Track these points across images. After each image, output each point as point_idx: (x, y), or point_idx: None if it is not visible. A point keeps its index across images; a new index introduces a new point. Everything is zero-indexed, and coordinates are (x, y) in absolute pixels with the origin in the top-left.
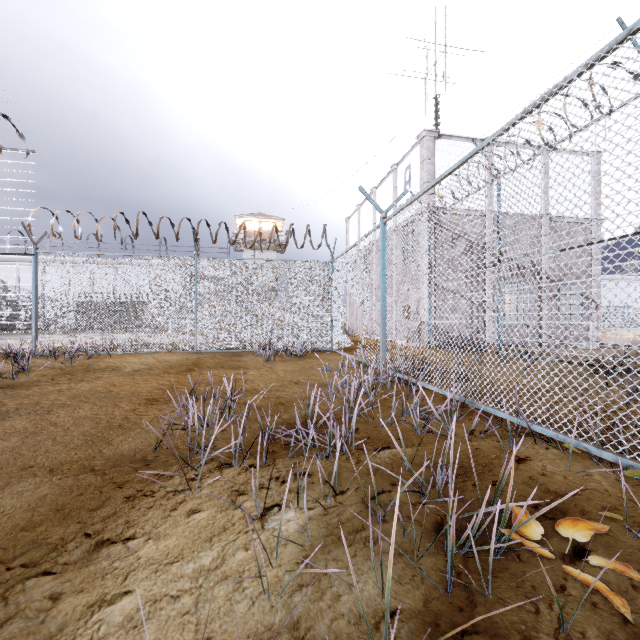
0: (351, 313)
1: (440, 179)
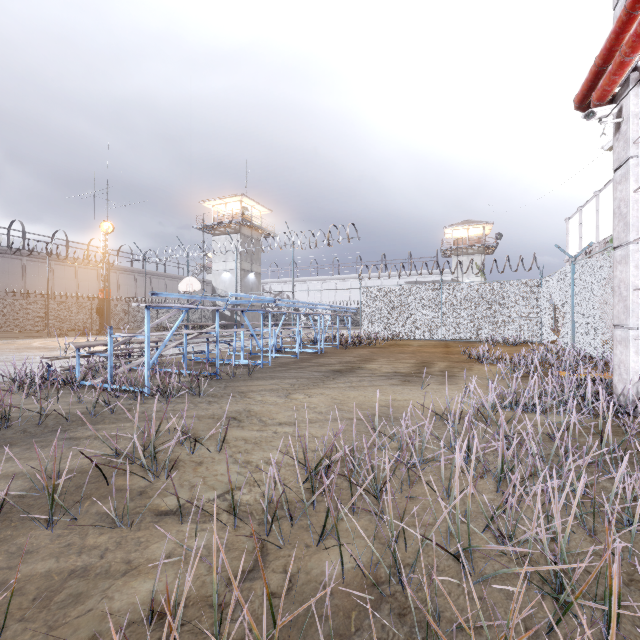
0: None
1: (597, 252)
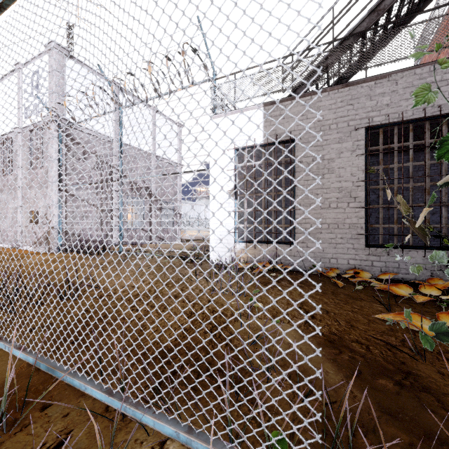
0: None
1: None
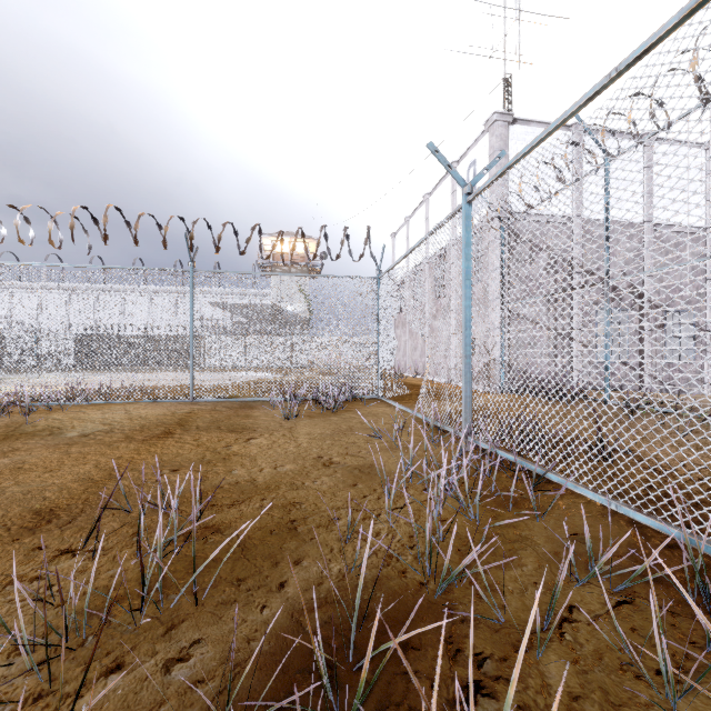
0: (398, 348)
1: (614, 75)
